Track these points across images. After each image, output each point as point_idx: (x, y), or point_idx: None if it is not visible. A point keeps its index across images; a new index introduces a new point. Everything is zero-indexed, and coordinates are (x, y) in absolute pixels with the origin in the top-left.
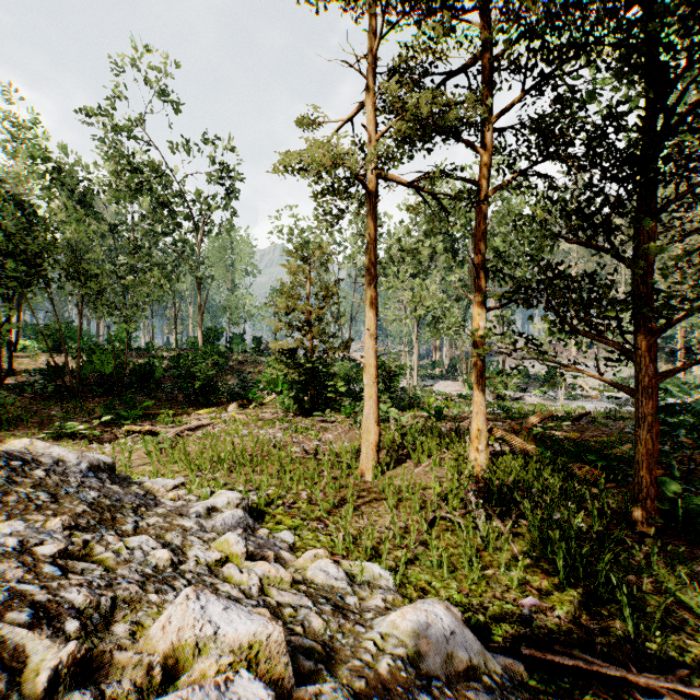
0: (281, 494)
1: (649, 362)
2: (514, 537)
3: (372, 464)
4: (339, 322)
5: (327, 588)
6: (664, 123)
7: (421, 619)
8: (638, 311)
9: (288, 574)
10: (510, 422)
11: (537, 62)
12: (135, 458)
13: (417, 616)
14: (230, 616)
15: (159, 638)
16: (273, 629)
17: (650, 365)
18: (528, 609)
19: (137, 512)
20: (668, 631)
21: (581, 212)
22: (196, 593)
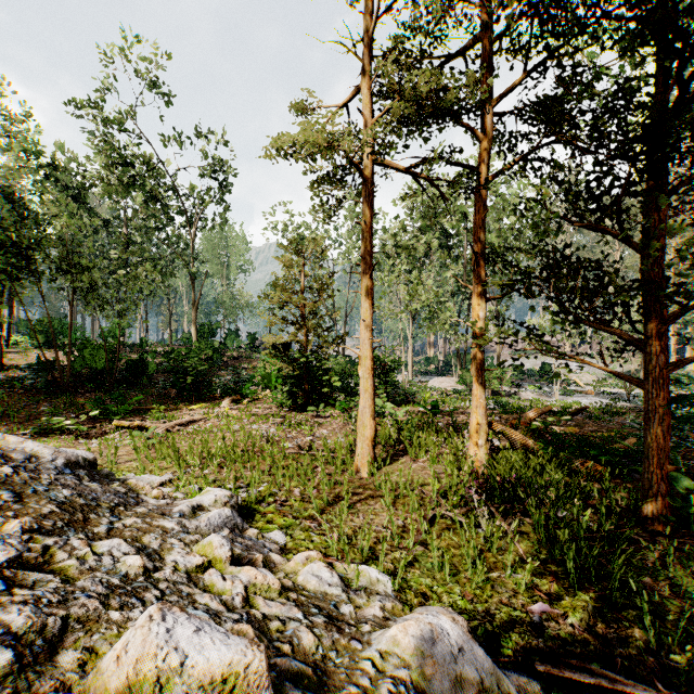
0: (273, 492)
1: (659, 352)
2: (518, 536)
3: (368, 459)
4: (334, 318)
5: (320, 596)
6: (677, 97)
7: (425, 634)
8: (647, 298)
9: (276, 581)
10: (507, 417)
11: (541, 37)
12: (122, 454)
13: (420, 630)
14: (201, 640)
15: (111, 671)
16: (253, 656)
17: (660, 355)
18: (539, 617)
19: (114, 512)
20: (692, 641)
21: (589, 192)
22: (162, 612)
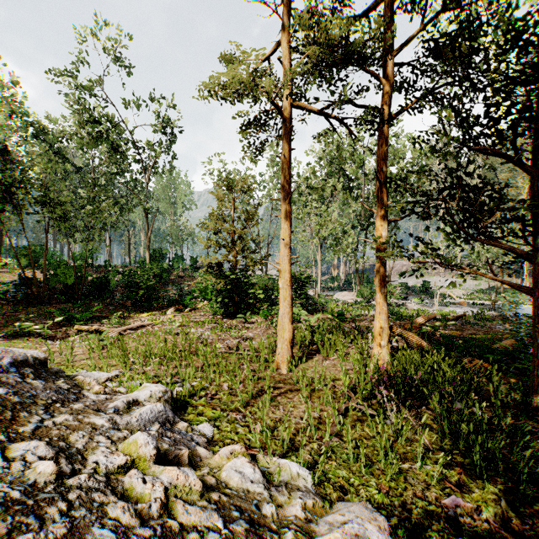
0: (205, 386)
1: None
2: (423, 428)
3: (286, 358)
4: (259, 245)
5: (242, 494)
6: None
7: None
8: (536, 214)
9: (198, 482)
10: (399, 323)
11: None
12: (79, 353)
13: None
14: None
15: None
16: None
17: None
18: (453, 511)
19: (49, 409)
20: None
21: (488, 117)
22: None
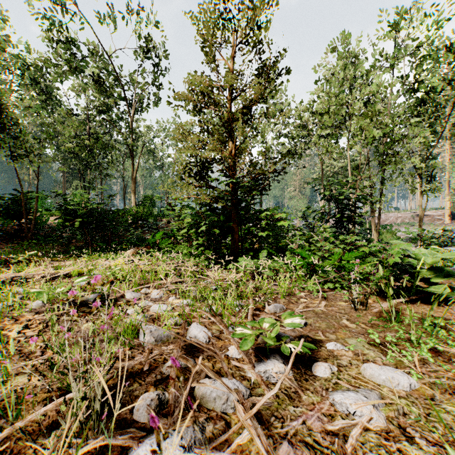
0: None
1: None
2: None
3: None
4: None
5: None
6: None
7: None
8: None
9: None
10: None
11: None
12: None
13: None
14: None
15: None
16: None
17: None
18: None
19: None
20: None
21: None
22: None
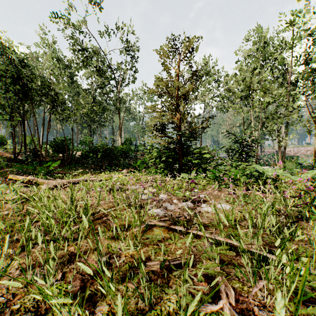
0: None
1: None
2: None
3: None
4: None
5: None
6: None
7: None
8: None
9: None
10: None
11: None
12: None
13: None
14: None
15: None
16: None
17: None
18: None
19: None
20: None
21: None
22: None
